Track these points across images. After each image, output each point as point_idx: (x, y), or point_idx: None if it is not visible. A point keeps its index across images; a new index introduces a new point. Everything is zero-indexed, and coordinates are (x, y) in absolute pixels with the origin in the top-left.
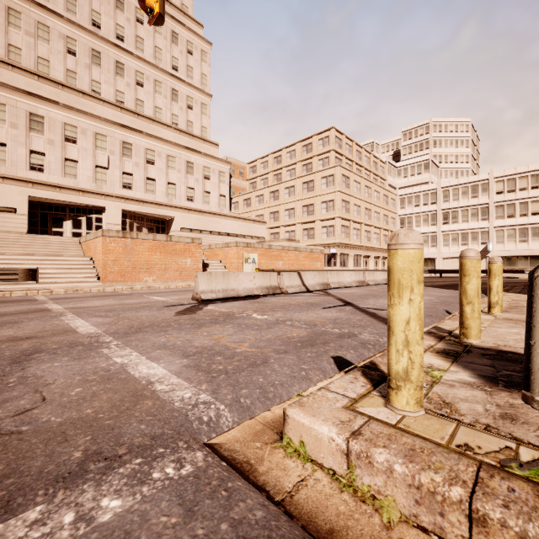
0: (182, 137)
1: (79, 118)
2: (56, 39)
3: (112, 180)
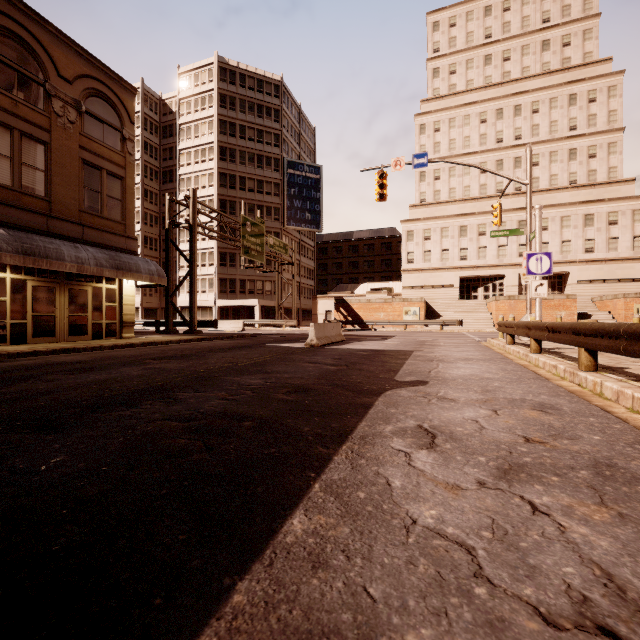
0: (580, 192)
1: (487, 217)
2: (474, 169)
3: (510, 253)
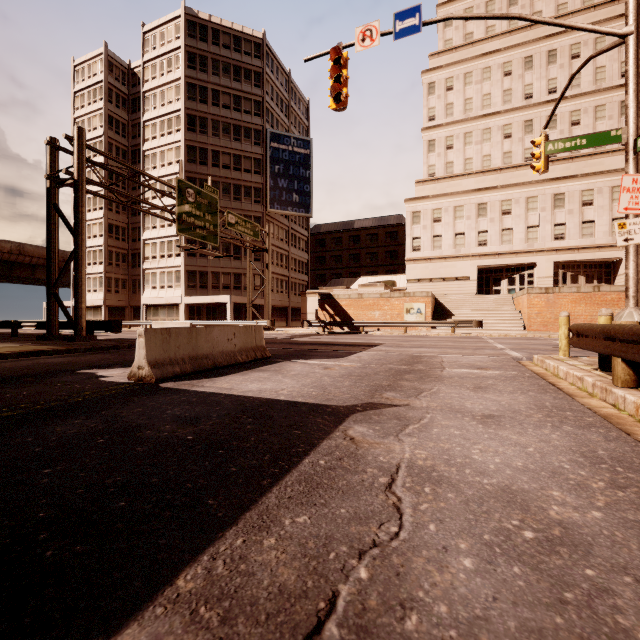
0: None
1: (513, 191)
2: (495, 133)
3: (542, 236)
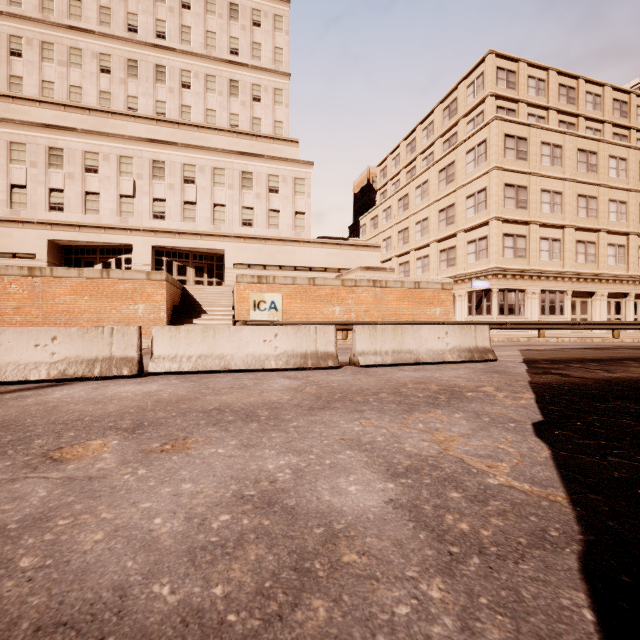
0: (240, 141)
1: (101, 142)
2: (89, 60)
3: (140, 211)
